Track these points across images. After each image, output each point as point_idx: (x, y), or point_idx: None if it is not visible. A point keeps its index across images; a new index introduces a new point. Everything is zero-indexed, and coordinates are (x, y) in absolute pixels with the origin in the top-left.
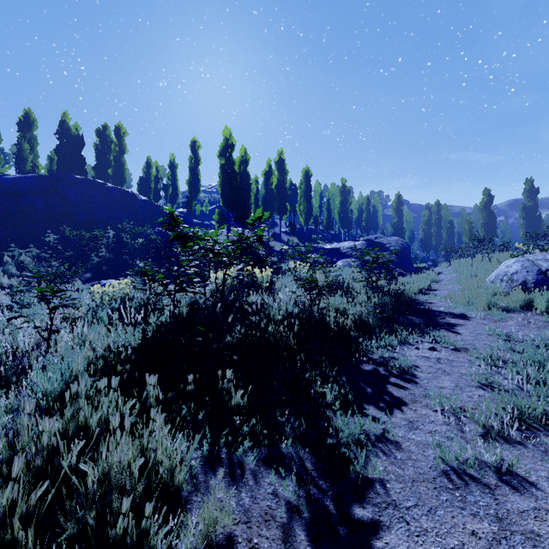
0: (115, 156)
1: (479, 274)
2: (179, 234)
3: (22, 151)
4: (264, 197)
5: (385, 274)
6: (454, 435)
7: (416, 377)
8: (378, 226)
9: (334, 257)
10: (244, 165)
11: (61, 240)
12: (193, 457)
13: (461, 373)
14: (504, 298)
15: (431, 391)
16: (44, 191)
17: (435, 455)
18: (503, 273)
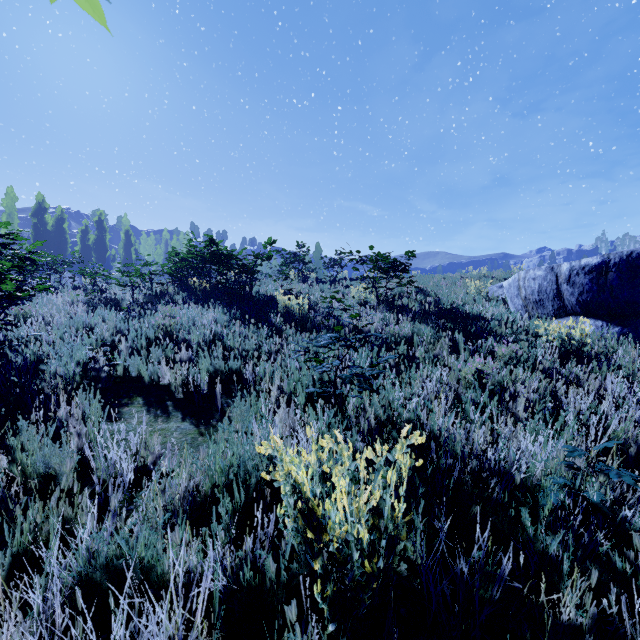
0: None
1: None
2: None
3: None
4: (81, 250)
5: None
6: None
7: None
8: None
9: None
10: (61, 221)
11: None
12: None
13: None
14: None
15: None
16: None
17: None
18: None
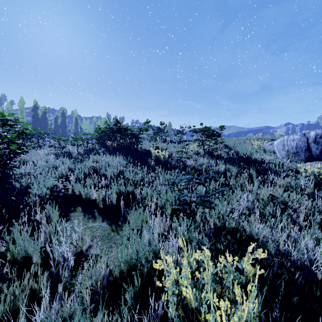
0: None
1: None
2: None
3: None
4: (54, 127)
5: None
6: None
7: None
8: None
9: None
10: (45, 113)
11: None
12: None
13: None
14: None
15: None
16: None
17: None
18: None
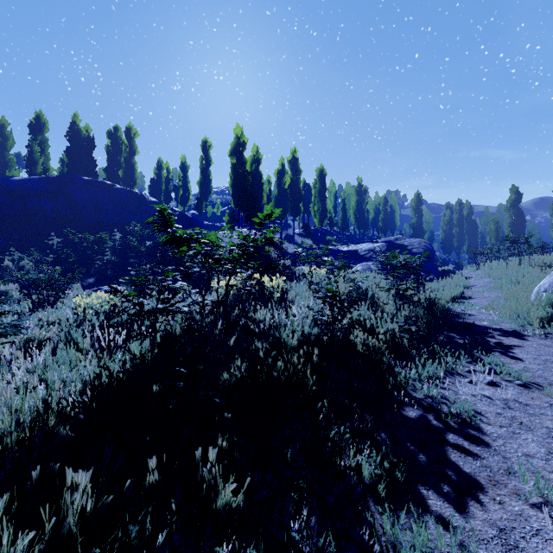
0: (125, 157)
1: (522, 281)
2: (174, 236)
3: (33, 153)
4: (277, 198)
5: (413, 281)
6: None
7: (484, 434)
8: (396, 226)
9: (351, 260)
10: (255, 164)
11: (66, 243)
12: None
13: (548, 428)
14: None
15: (520, 468)
16: (51, 193)
17: None
18: None
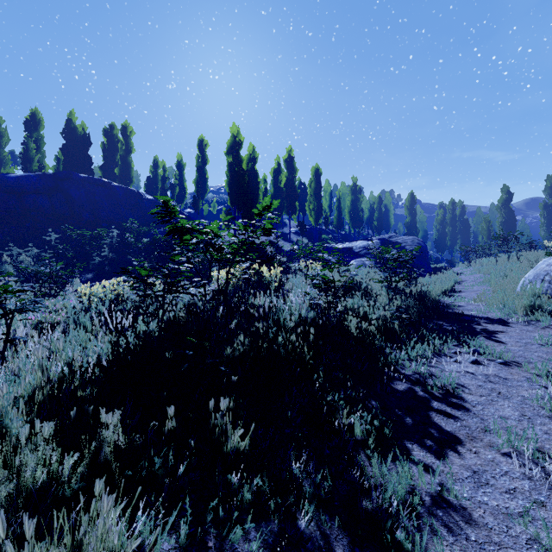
0: (121, 155)
1: (509, 274)
2: (176, 227)
3: (28, 151)
4: (273, 196)
5: (405, 274)
6: (544, 498)
7: (465, 402)
8: (390, 225)
9: (346, 257)
10: (252, 163)
11: (64, 240)
12: (163, 550)
13: (523, 396)
14: (548, 301)
15: (495, 425)
16: (48, 190)
17: (527, 535)
18: (544, 272)
